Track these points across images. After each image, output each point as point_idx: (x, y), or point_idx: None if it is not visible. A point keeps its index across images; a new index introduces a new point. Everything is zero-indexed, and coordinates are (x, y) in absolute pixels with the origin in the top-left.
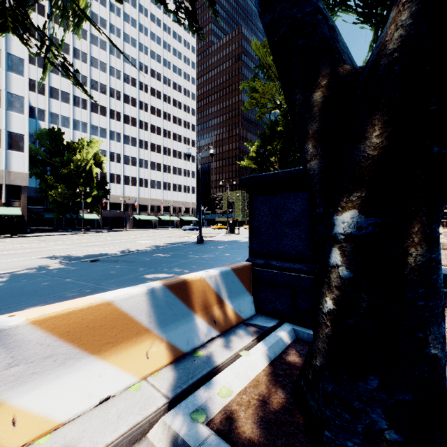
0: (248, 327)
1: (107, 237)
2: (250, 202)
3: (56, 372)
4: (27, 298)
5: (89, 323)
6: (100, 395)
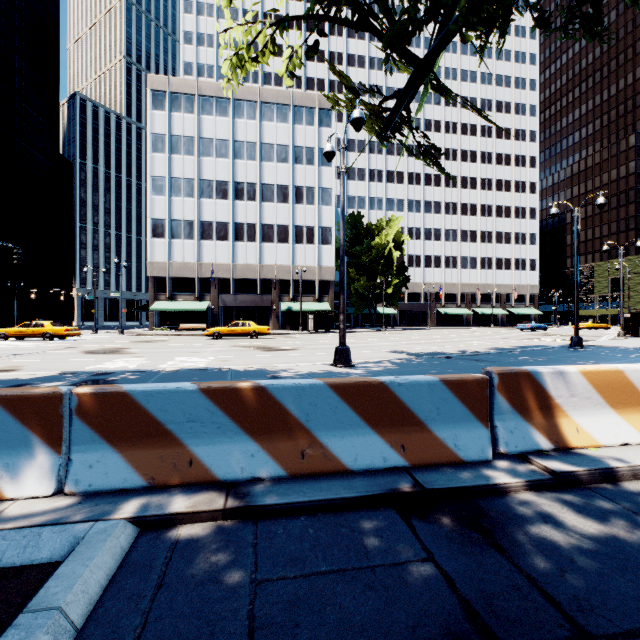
0: None
1: (417, 335)
2: None
3: (591, 410)
4: None
5: (608, 382)
6: (621, 439)
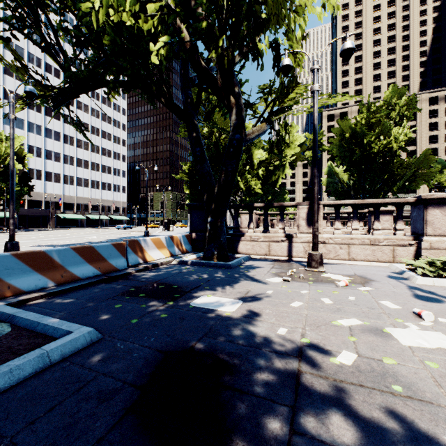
0: (190, 253)
1: (45, 234)
2: (190, 212)
3: (153, 250)
4: None
5: (157, 241)
6: (160, 257)
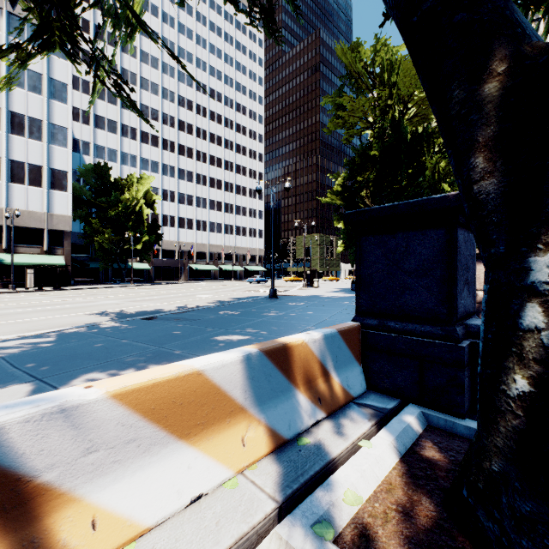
0: (360, 407)
1: (160, 290)
2: (357, 244)
3: (139, 461)
4: (82, 362)
5: (176, 398)
6: (190, 493)
